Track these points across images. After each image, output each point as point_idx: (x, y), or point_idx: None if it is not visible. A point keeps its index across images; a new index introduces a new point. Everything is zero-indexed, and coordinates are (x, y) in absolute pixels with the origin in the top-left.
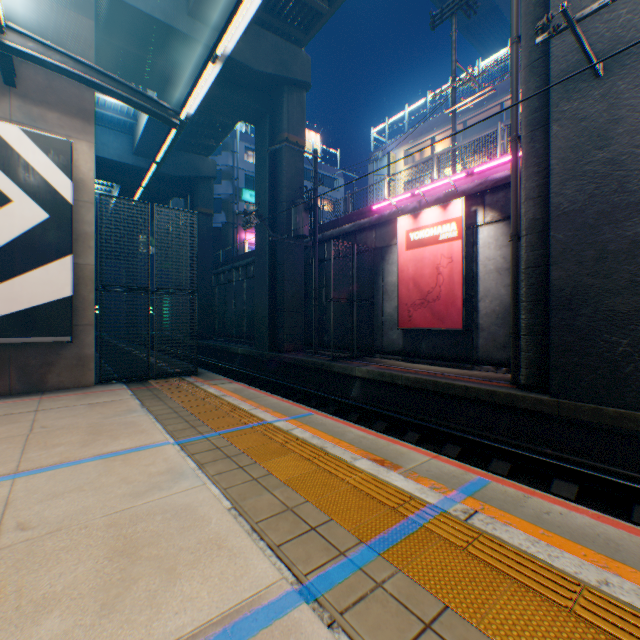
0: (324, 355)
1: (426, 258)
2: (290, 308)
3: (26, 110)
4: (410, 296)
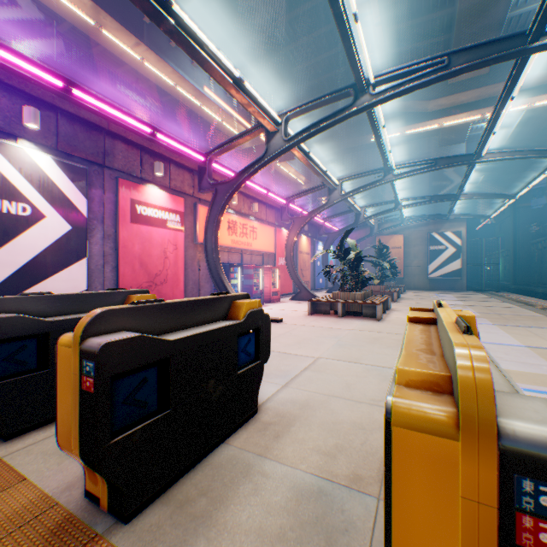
0: None
1: None
2: None
3: (448, 225)
4: None
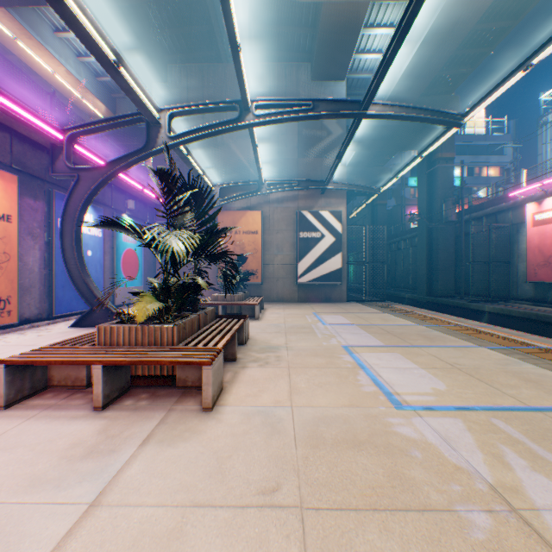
0: (467, 299)
1: (546, 232)
2: (442, 268)
3: (325, 201)
4: (534, 259)
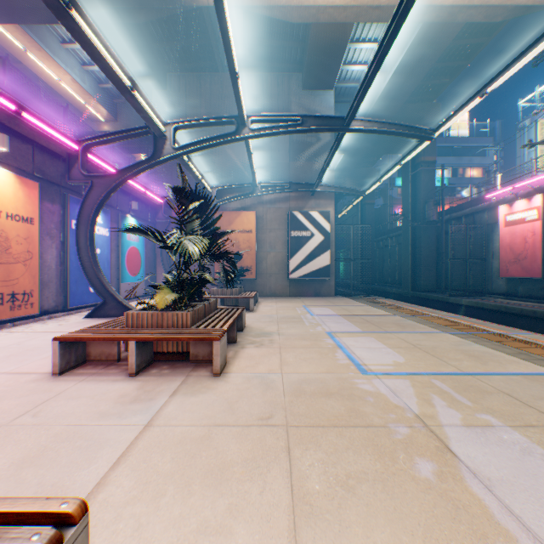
0: (447, 294)
1: (516, 232)
2: (424, 264)
3: (315, 202)
4: (506, 257)
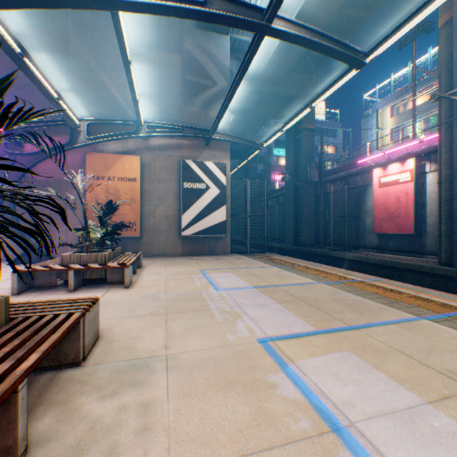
0: (326, 248)
1: (390, 193)
2: (306, 222)
3: (210, 153)
4: (380, 215)
